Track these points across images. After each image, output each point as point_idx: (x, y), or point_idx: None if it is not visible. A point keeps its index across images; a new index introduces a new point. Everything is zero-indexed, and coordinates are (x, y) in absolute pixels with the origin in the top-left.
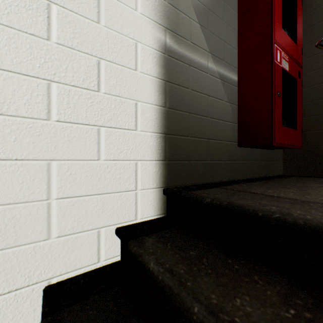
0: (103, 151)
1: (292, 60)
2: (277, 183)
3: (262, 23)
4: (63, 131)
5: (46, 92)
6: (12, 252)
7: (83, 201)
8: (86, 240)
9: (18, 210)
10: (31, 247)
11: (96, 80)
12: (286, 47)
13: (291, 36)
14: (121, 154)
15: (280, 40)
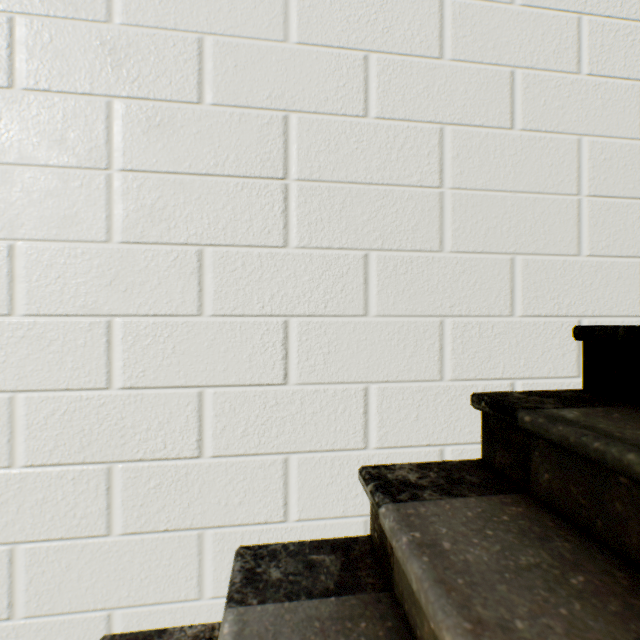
0: None
1: None
2: None
3: None
4: (595, 91)
5: (575, 32)
6: (540, 261)
7: (619, 206)
8: (623, 273)
9: (546, 204)
10: (558, 261)
11: (637, 3)
12: None
13: None
14: None
15: None
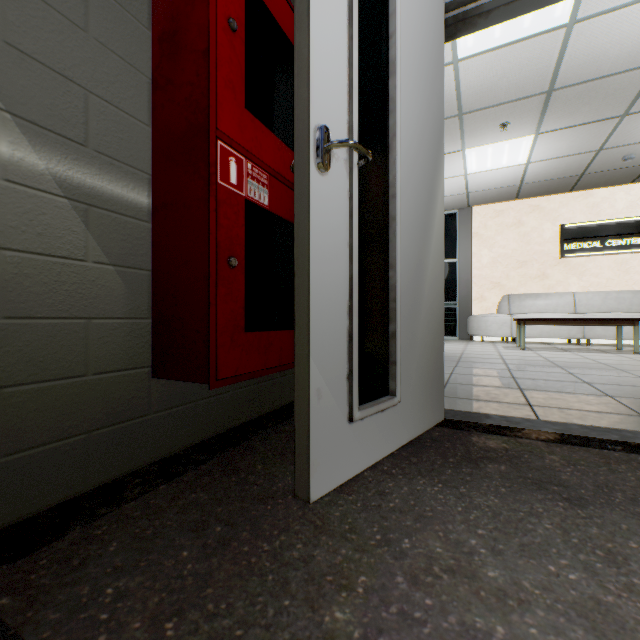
0: None
1: (282, 182)
2: (217, 485)
3: (194, 78)
4: None
5: None
6: None
7: None
8: None
9: None
10: None
11: None
12: (264, 152)
13: (280, 130)
14: None
15: (240, 133)
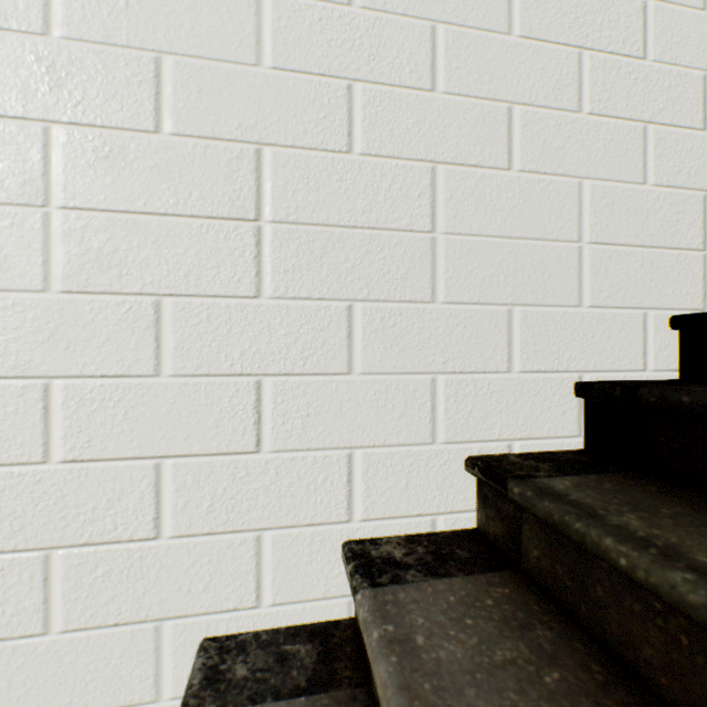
0: (650, 168)
1: None
2: None
3: None
4: (596, 131)
5: (576, 68)
6: (539, 313)
7: (621, 254)
8: (625, 325)
9: (546, 251)
10: (559, 312)
11: (639, 39)
12: None
13: None
14: (679, 176)
15: None
